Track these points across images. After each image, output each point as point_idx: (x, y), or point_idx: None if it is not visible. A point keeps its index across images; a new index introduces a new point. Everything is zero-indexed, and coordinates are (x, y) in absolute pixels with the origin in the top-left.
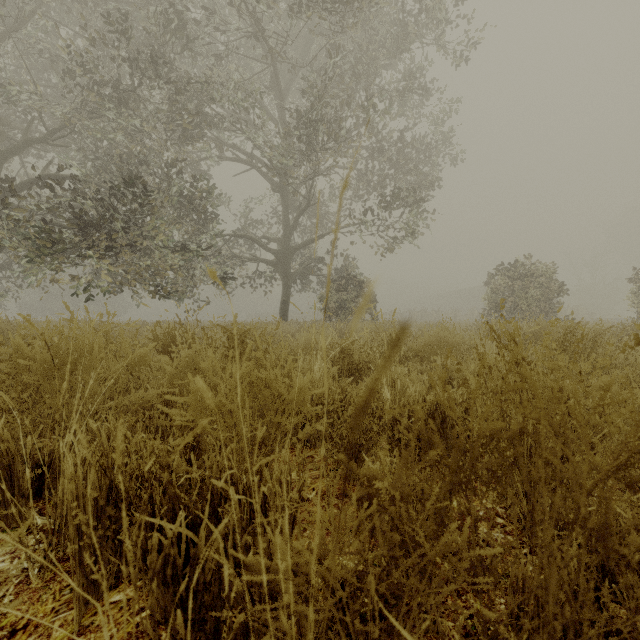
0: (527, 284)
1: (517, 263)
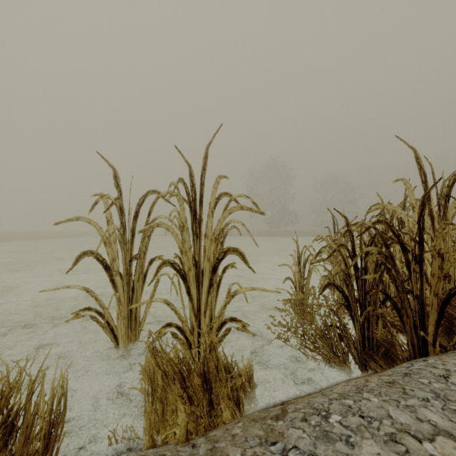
0: None
1: None
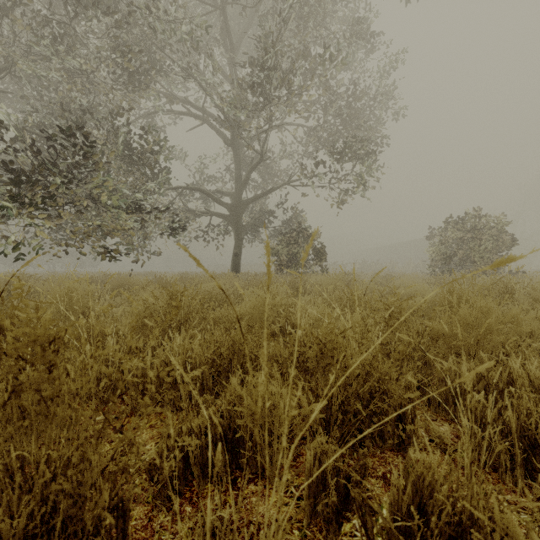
0: (478, 236)
1: (466, 216)
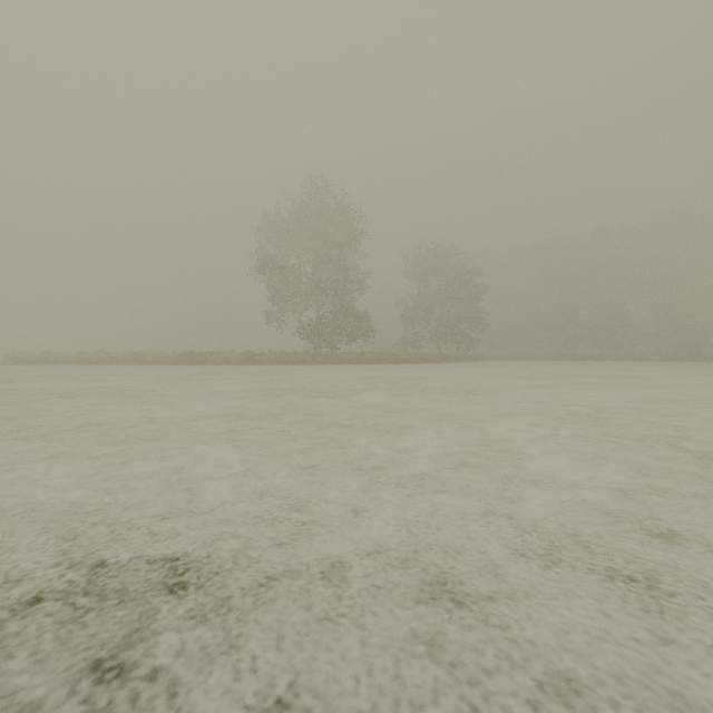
0: None
1: None
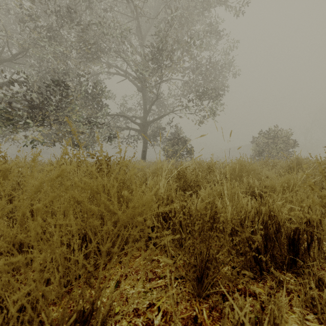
0: (276, 141)
1: (270, 130)
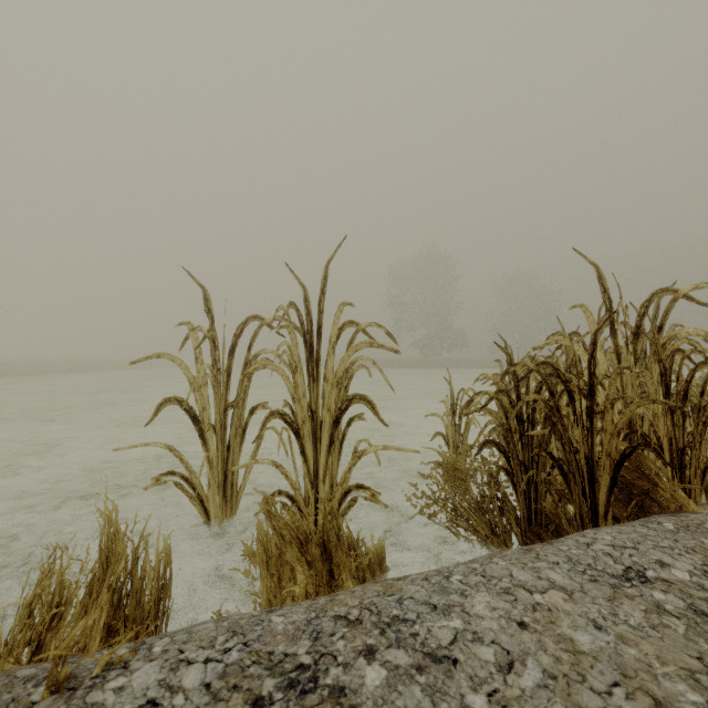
0: None
1: None
